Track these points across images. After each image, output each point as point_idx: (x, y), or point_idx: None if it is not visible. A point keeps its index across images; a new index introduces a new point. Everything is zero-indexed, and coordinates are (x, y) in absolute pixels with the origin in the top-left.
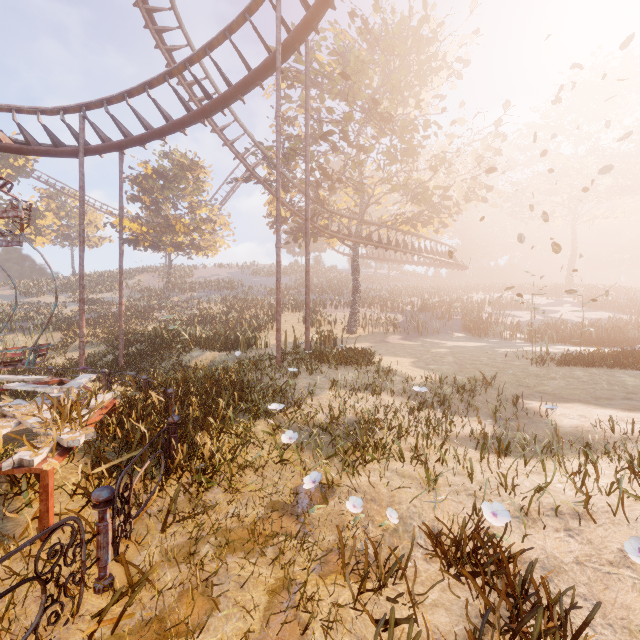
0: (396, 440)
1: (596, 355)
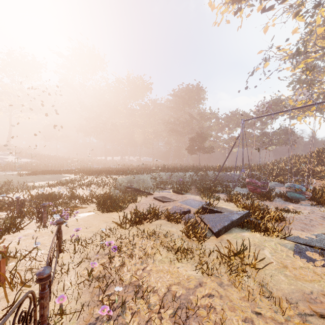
0: (11, 190)
1: (38, 172)
